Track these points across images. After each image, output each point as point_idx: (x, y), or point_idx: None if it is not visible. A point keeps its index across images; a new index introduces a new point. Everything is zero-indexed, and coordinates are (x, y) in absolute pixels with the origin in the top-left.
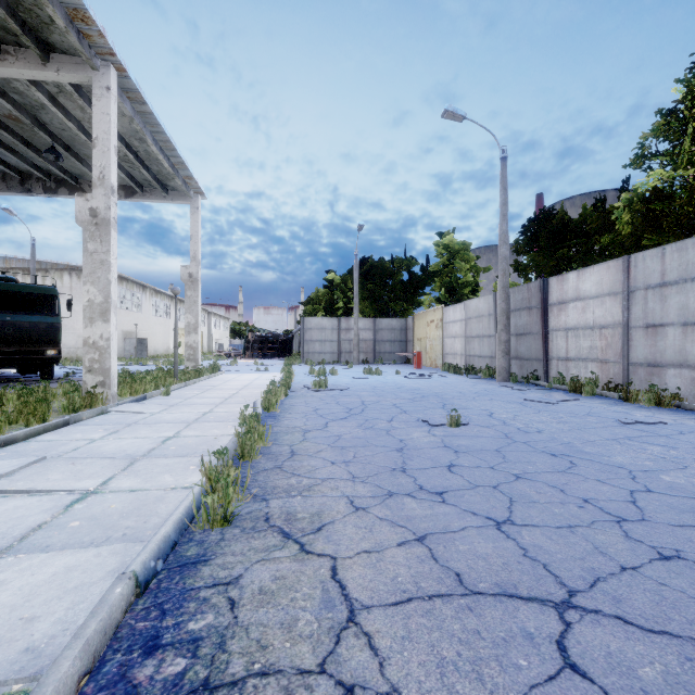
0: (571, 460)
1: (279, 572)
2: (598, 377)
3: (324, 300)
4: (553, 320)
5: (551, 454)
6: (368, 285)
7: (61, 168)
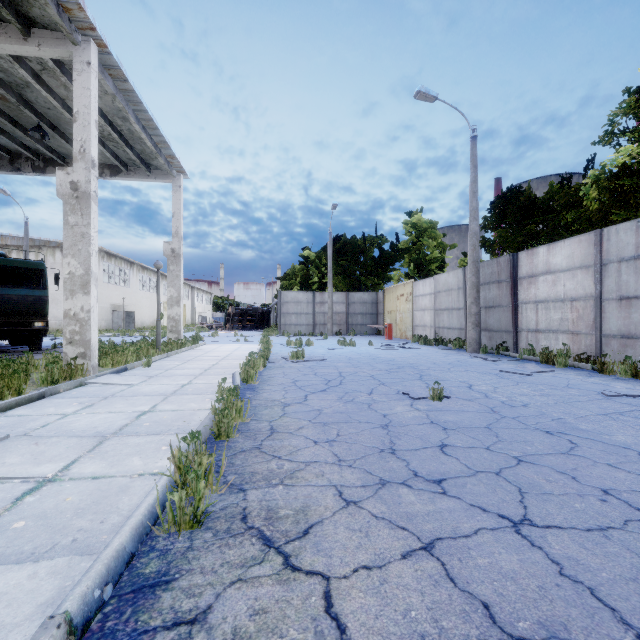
0: (570, 440)
1: (259, 602)
2: (569, 348)
3: (299, 275)
4: (522, 293)
5: (546, 432)
6: (341, 261)
7: (48, 148)
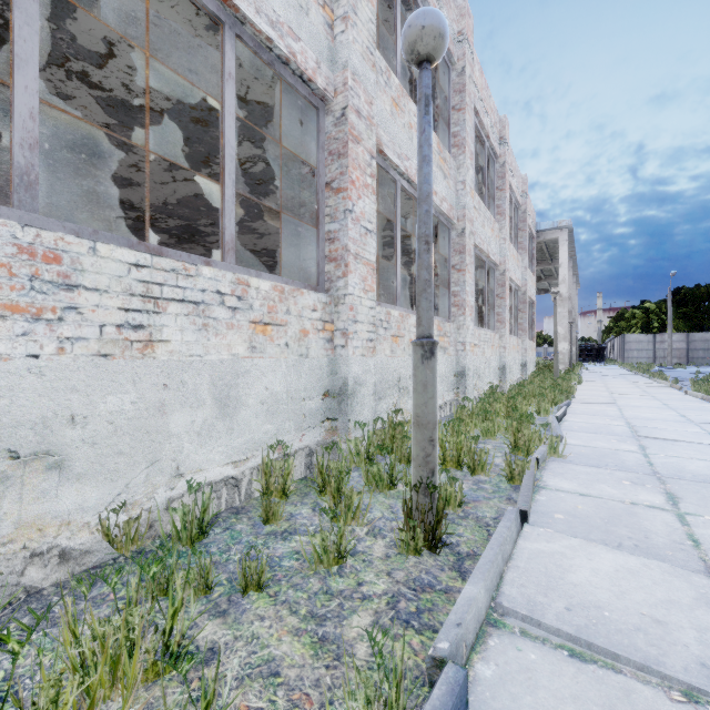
0: None
1: None
2: None
3: (640, 322)
4: None
5: None
6: (681, 309)
7: None
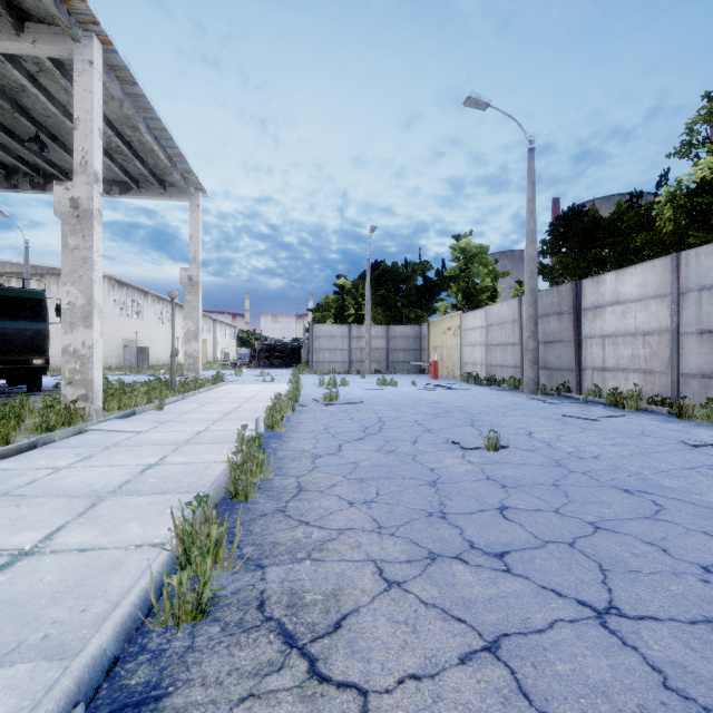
0: (654, 500)
1: None
2: (641, 389)
3: (334, 306)
4: (587, 327)
5: (624, 490)
6: (381, 290)
7: (49, 162)
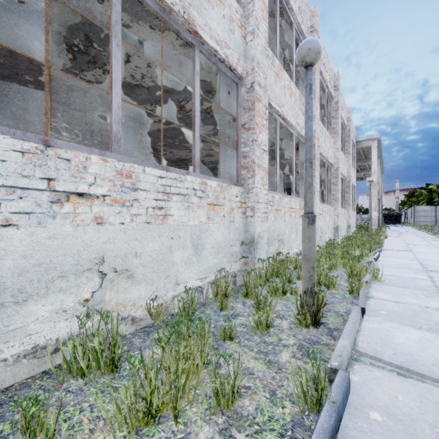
0: None
1: None
2: None
3: (425, 198)
4: None
5: None
6: None
7: None
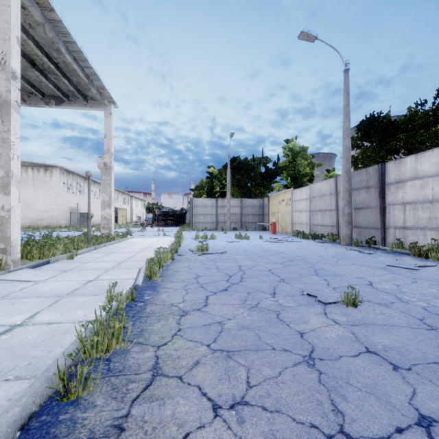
0: None
1: None
2: (438, 243)
3: (206, 186)
4: (390, 196)
5: None
6: (237, 175)
7: None
